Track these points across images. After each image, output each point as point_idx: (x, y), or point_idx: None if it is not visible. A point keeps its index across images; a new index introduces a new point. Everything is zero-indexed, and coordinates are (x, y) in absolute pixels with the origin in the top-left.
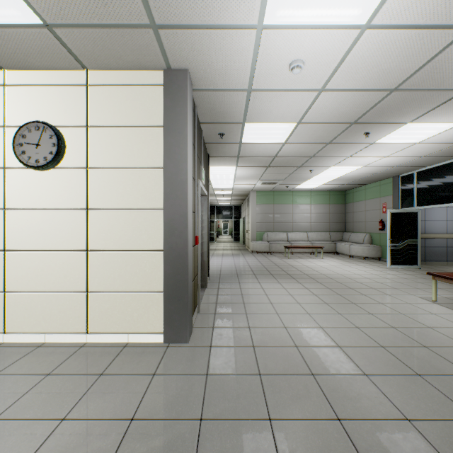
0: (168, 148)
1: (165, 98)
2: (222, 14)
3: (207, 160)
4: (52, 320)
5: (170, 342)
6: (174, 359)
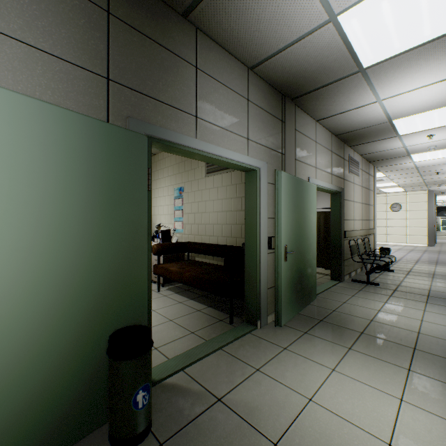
0: (428, 206)
1: (427, 196)
2: (444, 188)
3: (435, 198)
4: (398, 240)
5: (428, 246)
6: (431, 247)
